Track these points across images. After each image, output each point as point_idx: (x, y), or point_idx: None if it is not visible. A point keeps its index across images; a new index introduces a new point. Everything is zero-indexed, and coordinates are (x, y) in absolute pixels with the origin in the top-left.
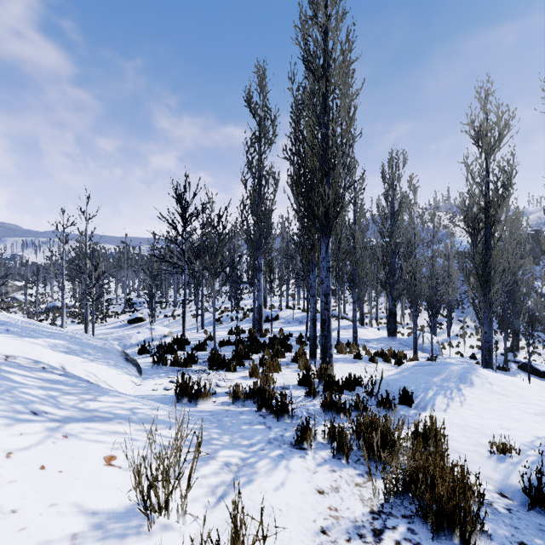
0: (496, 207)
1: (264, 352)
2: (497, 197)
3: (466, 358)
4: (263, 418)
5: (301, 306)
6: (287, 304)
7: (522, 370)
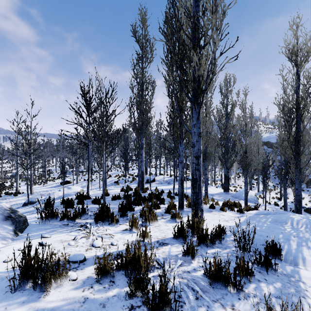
0: (306, 102)
1: (144, 205)
2: (307, 95)
3: (272, 205)
4: None
5: (168, 173)
6: (160, 172)
7: (307, 212)
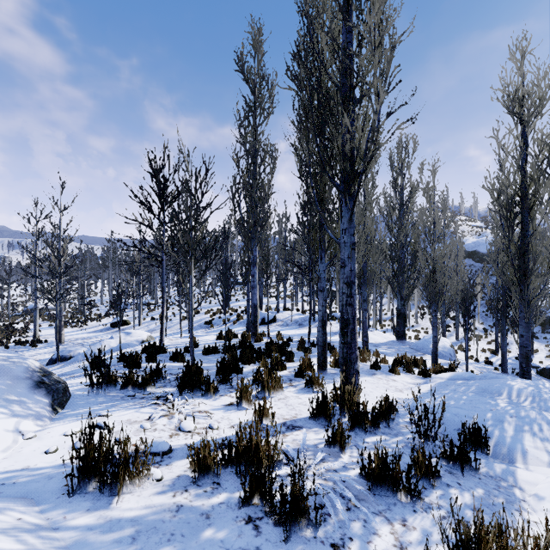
0: (537, 186)
1: (259, 363)
2: (540, 173)
3: (481, 363)
4: (254, 532)
5: (299, 307)
6: (284, 305)
7: (542, 375)
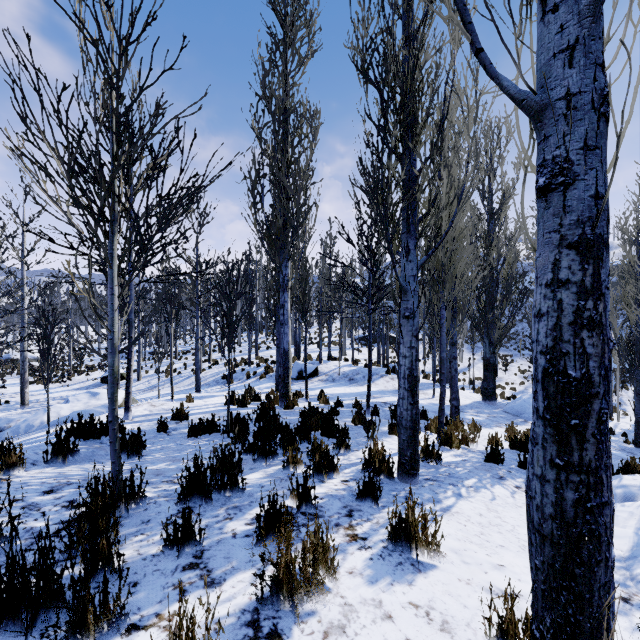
0: None
1: (284, 462)
2: None
3: None
4: None
5: (347, 356)
6: (329, 354)
7: None
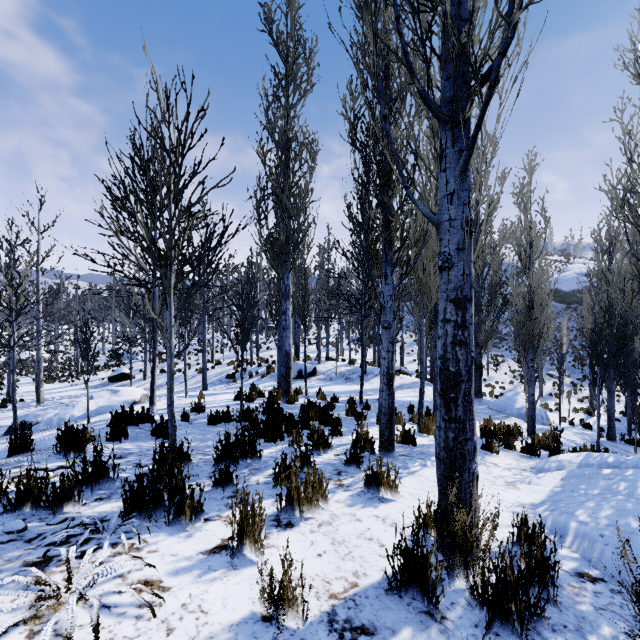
0: None
1: (289, 441)
2: None
3: (577, 426)
4: None
5: (345, 357)
6: (327, 354)
7: None
